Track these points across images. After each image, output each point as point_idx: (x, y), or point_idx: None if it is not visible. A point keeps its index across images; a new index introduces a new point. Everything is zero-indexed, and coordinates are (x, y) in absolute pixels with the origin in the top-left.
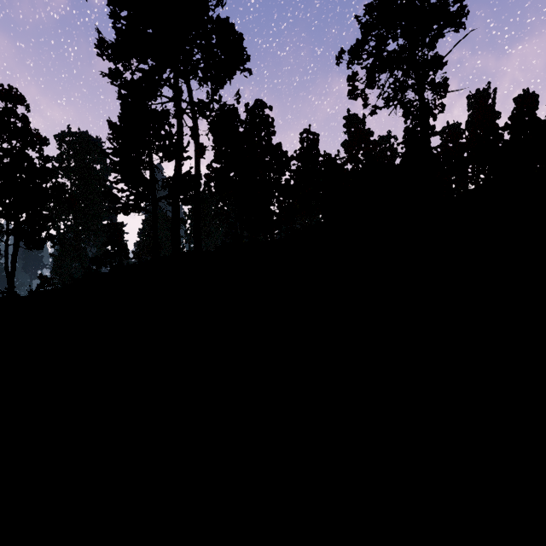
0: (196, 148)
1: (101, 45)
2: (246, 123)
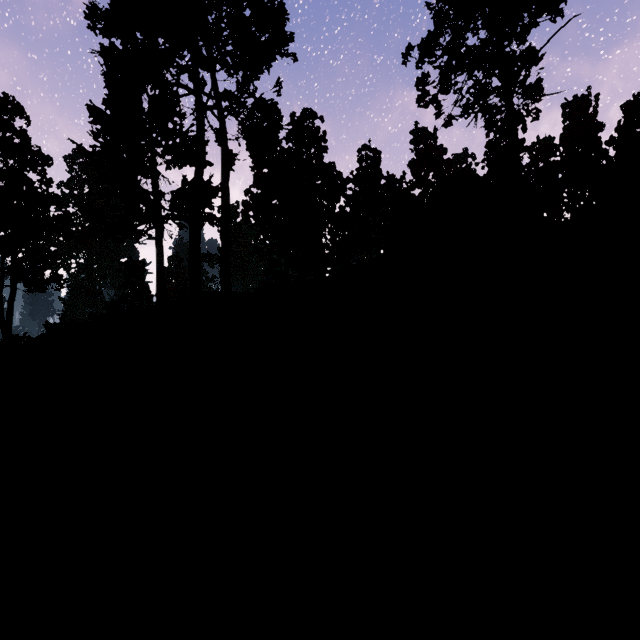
0: (223, 156)
1: (91, 14)
2: (290, 122)
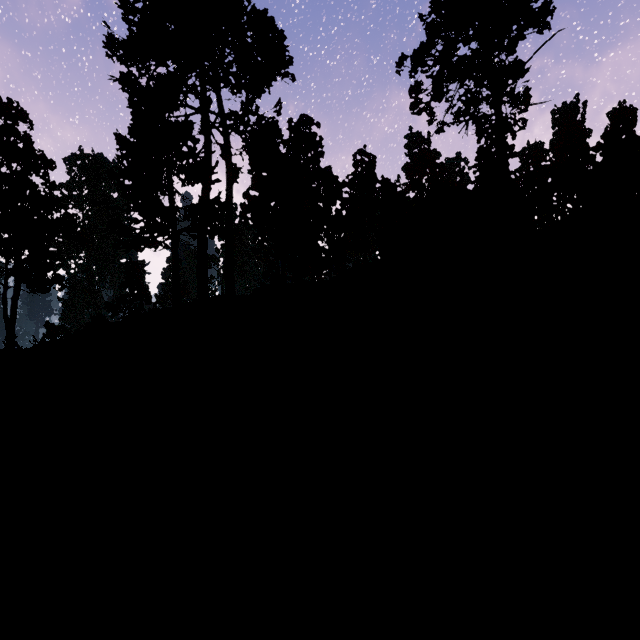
0: (228, 169)
1: (110, 44)
2: (289, 139)
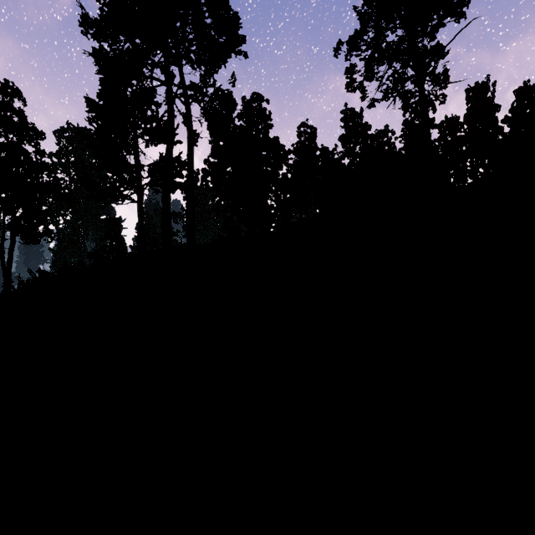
0: (189, 135)
1: (84, 22)
2: (242, 108)
